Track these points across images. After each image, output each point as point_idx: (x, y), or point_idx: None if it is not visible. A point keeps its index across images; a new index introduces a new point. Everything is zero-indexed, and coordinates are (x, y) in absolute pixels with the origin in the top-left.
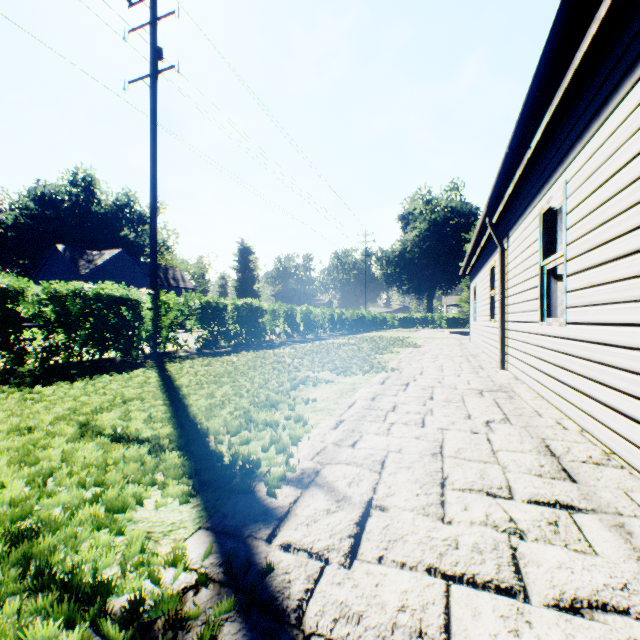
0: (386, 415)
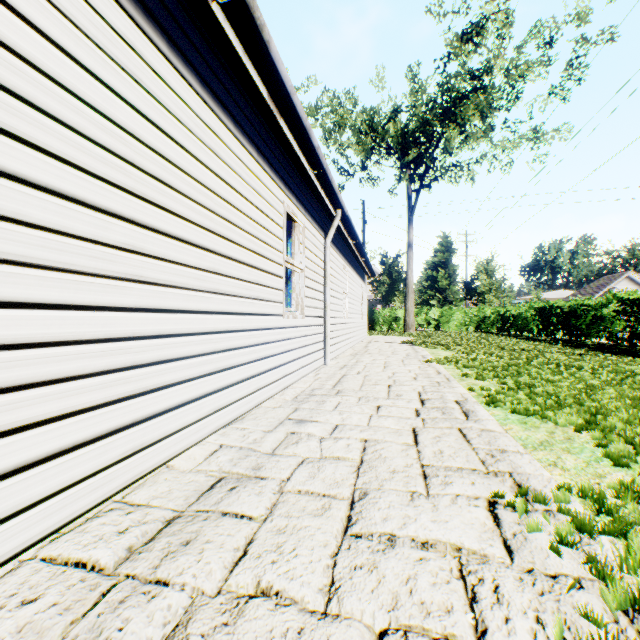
0: (406, 349)
